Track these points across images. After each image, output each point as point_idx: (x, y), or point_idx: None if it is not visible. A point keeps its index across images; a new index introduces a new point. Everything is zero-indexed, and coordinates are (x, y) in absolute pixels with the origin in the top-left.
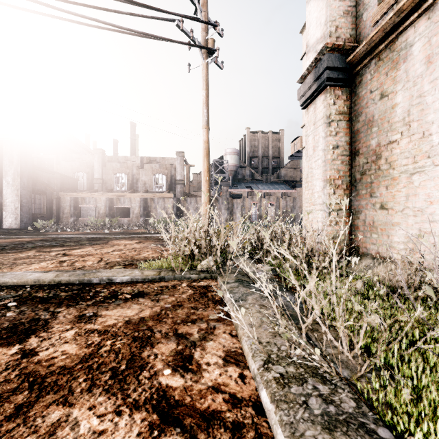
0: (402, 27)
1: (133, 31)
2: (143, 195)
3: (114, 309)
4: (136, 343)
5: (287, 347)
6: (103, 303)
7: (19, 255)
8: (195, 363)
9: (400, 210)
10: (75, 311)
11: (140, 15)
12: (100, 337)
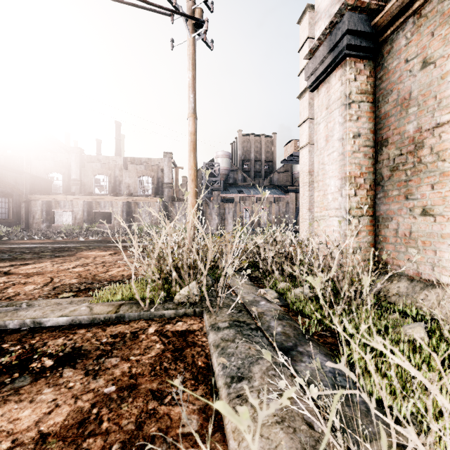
0: None
1: None
2: (126, 199)
3: (1, 405)
4: None
5: None
6: None
7: None
8: None
9: None
10: None
11: None
12: None
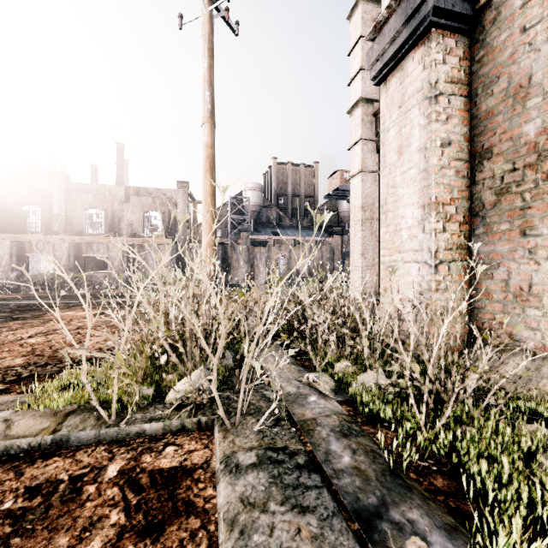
0: None
1: None
2: (127, 240)
3: None
4: None
5: None
6: None
7: None
8: None
9: None
10: None
11: None
12: None
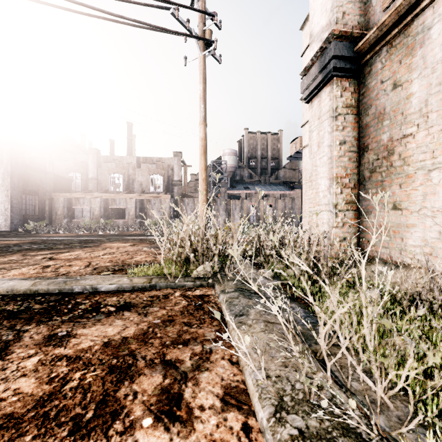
0: (419, 9)
1: (124, 18)
2: (139, 196)
3: (93, 326)
4: (112, 375)
5: (306, 388)
6: (81, 318)
7: (1, 259)
8: (185, 407)
9: (417, 210)
10: (46, 329)
11: (133, 1)
12: (68, 367)
